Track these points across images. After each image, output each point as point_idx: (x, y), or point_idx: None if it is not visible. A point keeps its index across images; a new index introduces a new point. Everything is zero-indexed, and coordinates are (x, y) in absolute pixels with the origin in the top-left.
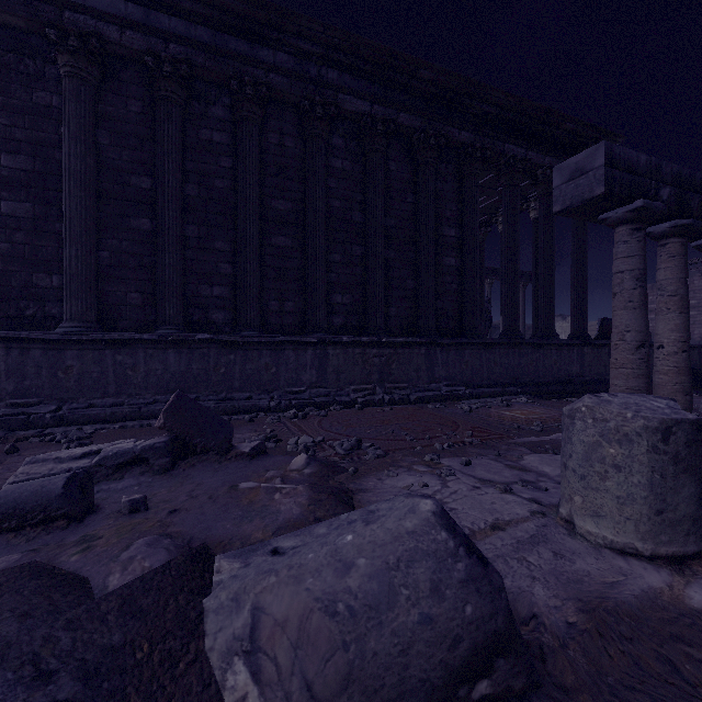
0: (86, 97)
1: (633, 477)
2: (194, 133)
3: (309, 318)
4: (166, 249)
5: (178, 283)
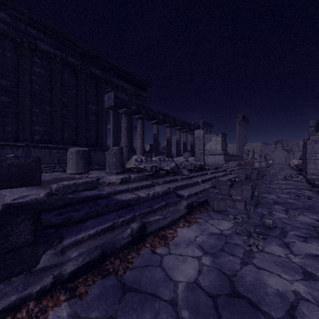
0: None
1: (73, 160)
2: None
3: (20, 135)
4: None
5: None
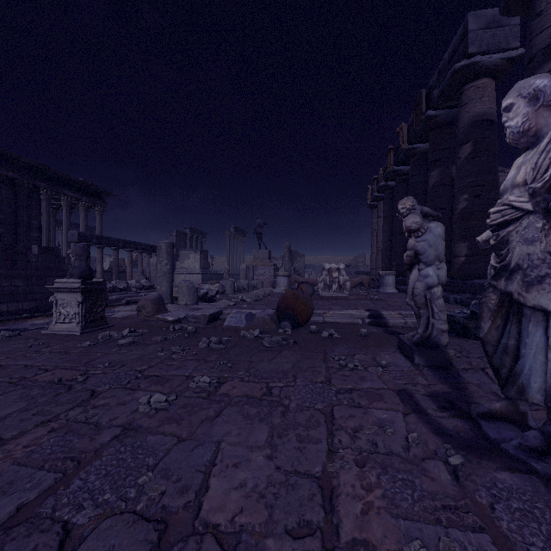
0: None
1: None
2: None
3: None
4: None
5: None
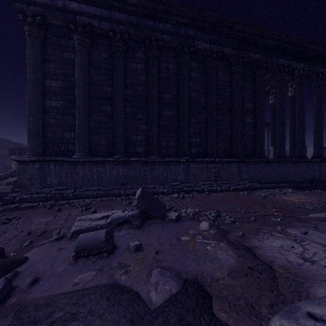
0: (85, 53)
1: None
2: (129, 65)
3: (181, 149)
4: (117, 119)
5: (122, 134)
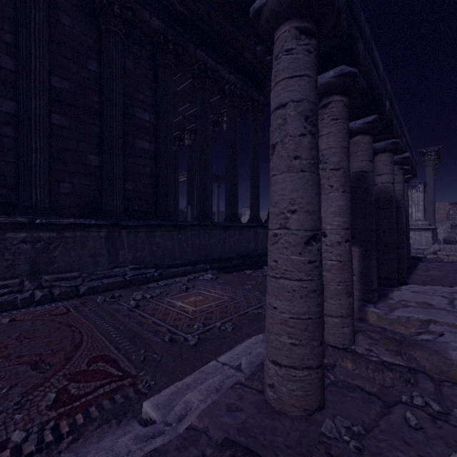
0: None
1: None
2: None
3: None
4: None
5: None
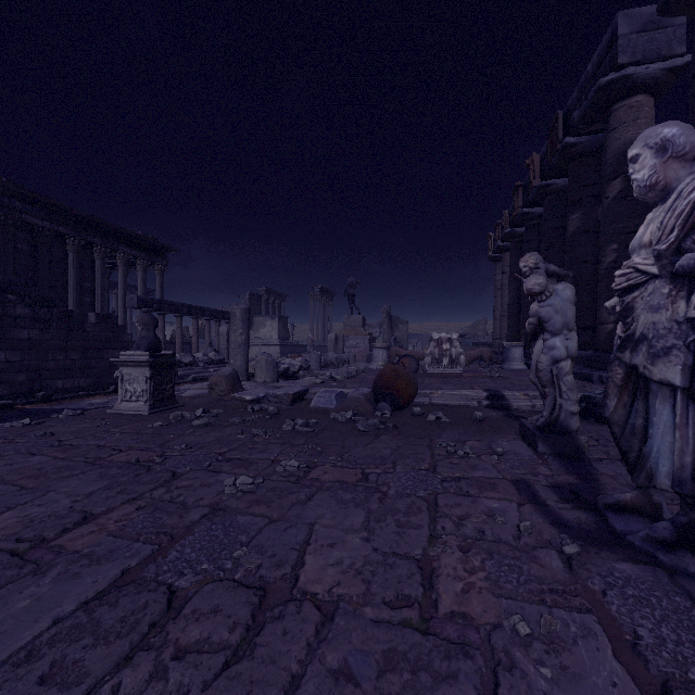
0: None
1: None
2: None
3: None
4: None
5: None
